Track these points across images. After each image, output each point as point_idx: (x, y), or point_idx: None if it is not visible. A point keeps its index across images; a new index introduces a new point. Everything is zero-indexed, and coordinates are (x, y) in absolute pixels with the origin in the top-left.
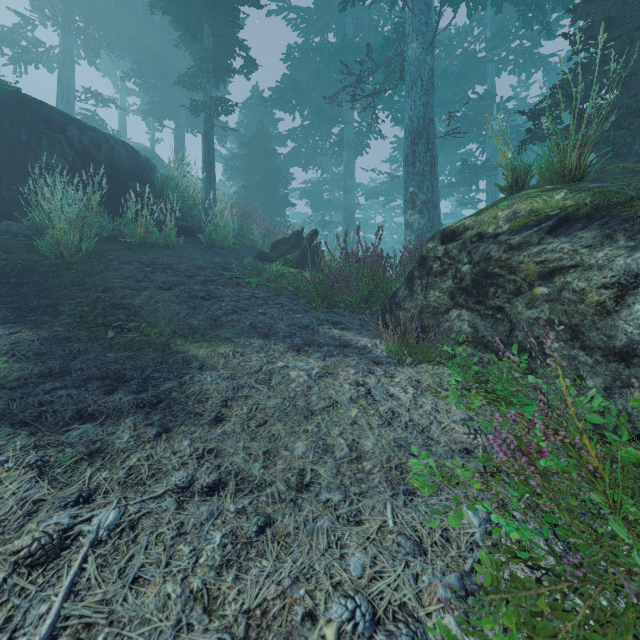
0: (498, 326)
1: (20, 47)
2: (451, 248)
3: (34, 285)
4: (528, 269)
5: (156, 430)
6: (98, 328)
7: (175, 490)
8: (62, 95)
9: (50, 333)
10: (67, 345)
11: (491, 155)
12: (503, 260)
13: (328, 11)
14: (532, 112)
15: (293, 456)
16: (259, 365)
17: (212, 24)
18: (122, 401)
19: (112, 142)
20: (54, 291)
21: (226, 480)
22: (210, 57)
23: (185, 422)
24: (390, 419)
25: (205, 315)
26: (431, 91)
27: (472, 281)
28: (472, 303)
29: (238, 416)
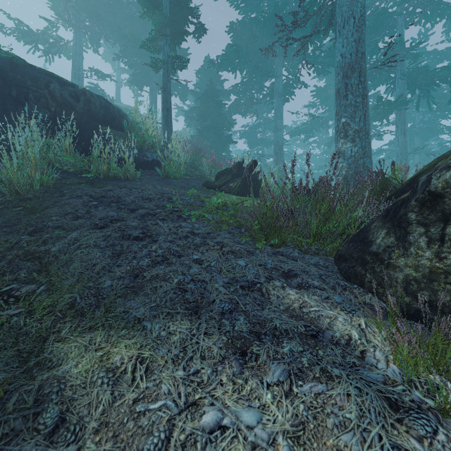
0: None
1: (49, 43)
2: None
3: None
4: None
5: None
6: None
7: None
8: (75, 74)
9: None
10: None
11: (400, 93)
12: None
13: None
14: None
15: None
16: (168, 418)
17: None
18: None
19: (89, 95)
20: None
21: None
22: (167, 22)
23: None
24: None
25: (126, 268)
26: (363, 27)
27: None
28: None
29: None
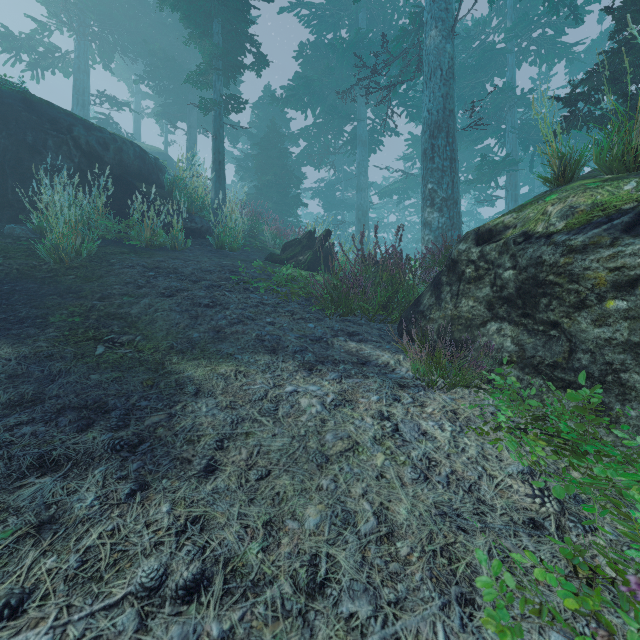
0: (552, 345)
1: (37, 53)
2: (488, 250)
3: (27, 293)
4: (597, 277)
5: (129, 488)
6: (87, 343)
7: (139, 594)
8: (77, 99)
9: (31, 350)
10: (47, 365)
11: (511, 150)
12: (561, 265)
13: (341, 6)
14: (568, 97)
15: (303, 531)
16: (264, 390)
17: (222, 20)
18: (95, 442)
19: (120, 142)
20: (47, 299)
21: (211, 573)
22: (220, 53)
23: (168, 473)
24: (426, 470)
25: (207, 326)
26: (451, 81)
27: (517, 290)
28: (516, 316)
29: (235, 464)
